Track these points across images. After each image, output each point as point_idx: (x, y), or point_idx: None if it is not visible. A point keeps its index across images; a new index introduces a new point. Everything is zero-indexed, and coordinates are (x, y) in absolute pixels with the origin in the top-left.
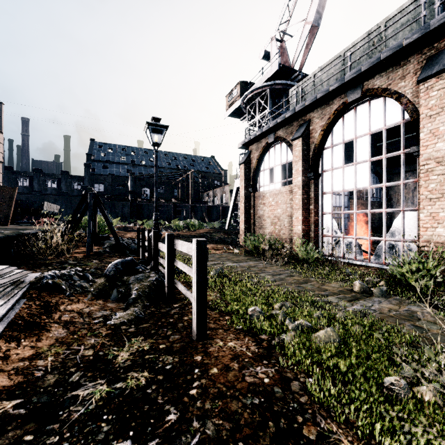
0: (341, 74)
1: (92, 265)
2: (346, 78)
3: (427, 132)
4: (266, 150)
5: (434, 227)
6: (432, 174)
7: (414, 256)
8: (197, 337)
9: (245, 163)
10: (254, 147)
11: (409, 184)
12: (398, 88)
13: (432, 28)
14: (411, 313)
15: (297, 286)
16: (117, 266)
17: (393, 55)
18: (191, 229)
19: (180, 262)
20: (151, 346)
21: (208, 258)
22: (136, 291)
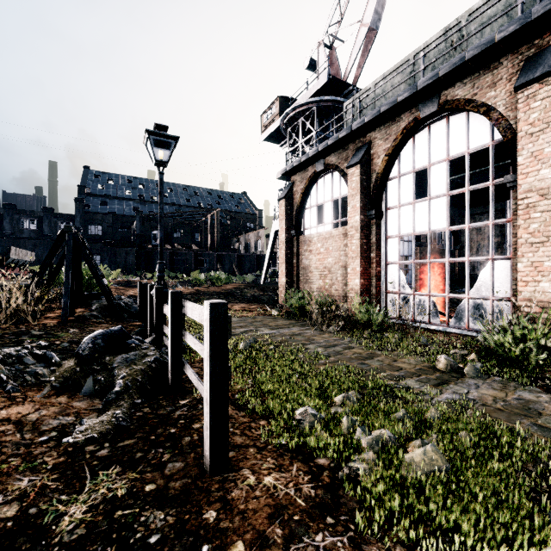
0: (409, 83)
1: (67, 336)
2: (419, 85)
3: (527, 155)
4: (313, 181)
5: (537, 281)
6: (534, 211)
7: (516, 321)
8: (212, 468)
9: (286, 198)
10: (297, 177)
11: (484, 229)
12: (486, 99)
13: (534, 17)
14: (525, 404)
15: (360, 364)
16: (96, 341)
17: (481, 55)
18: (216, 283)
19: (190, 335)
20: (131, 488)
21: (230, 333)
22: (122, 380)
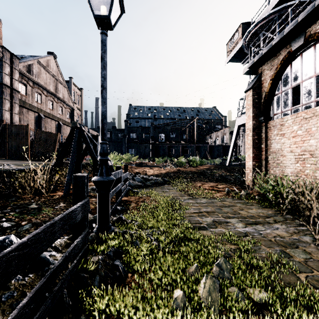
0: None
1: (45, 213)
2: None
3: None
4: (286, 64)
5: None
6: None
7: None
8: None
9: (253, 88)
10: (265, 66)
11: None
12: None
13: None
14: None
15: None
16: None
17: None
18: (192, 165)
19: None
20: None
21: None
22: None
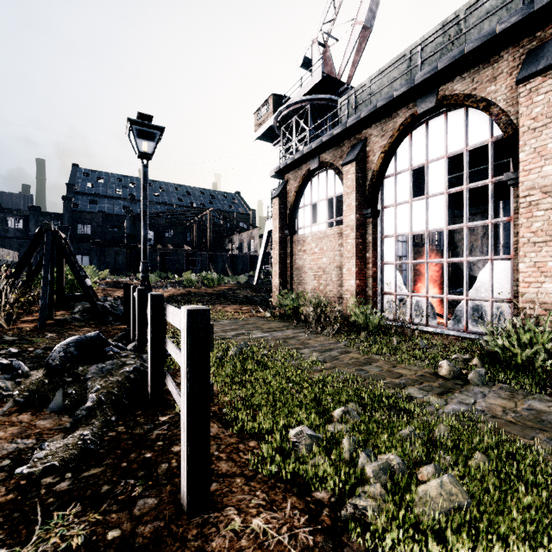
0: (406, 79)
1: (43, 342)
2: (417, 79)
3: (530, 151)
4: (307, 180)
5: (540, 282)
6: (537, 209)
7: (521, 324)
8: (190, 507)
9: (280, 197)
10: (291, 175)
11: (477, 229)
12: (486, 94)
13: (537, 8)
14: (537, 416)
15: (358, 370)
16: (68, 349)
17: (481, 47)
18: (208, 284)
19: (171, 343)
20: (90, 536)
21: (212, 345)
22: (95, 394)
